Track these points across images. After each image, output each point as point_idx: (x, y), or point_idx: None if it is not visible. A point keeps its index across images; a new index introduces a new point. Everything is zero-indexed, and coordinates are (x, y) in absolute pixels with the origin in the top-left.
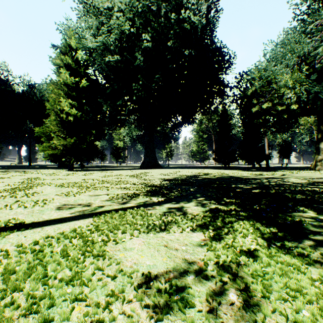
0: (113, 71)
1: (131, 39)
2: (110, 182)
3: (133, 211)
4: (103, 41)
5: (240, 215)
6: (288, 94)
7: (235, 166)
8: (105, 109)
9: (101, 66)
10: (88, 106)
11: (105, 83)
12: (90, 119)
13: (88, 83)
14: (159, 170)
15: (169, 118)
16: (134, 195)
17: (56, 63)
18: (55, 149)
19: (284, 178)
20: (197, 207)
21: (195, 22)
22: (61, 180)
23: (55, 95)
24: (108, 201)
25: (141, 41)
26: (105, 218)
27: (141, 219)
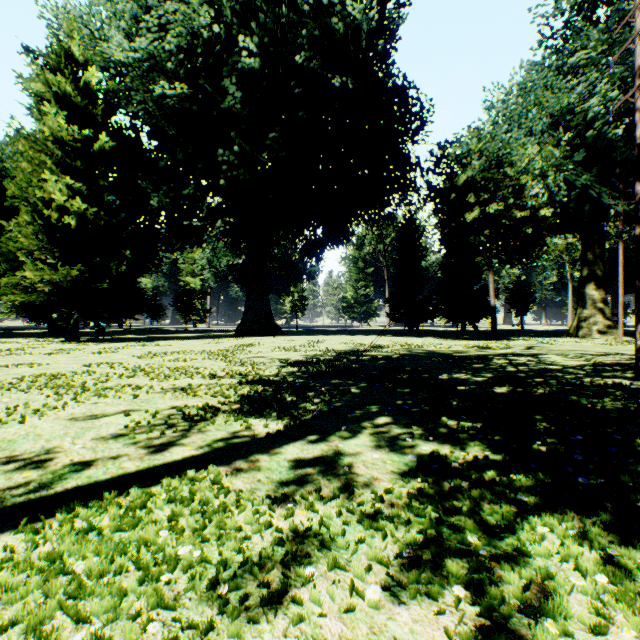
0: (174, 122)
1: (215, 48)
2: (154, 372)
3: (180, 486)
4: (150, 49)
5: (519, 487)
6: (532, 187)
7: (428, 330)
8: (156, 204)
9: (145, 106)
10: (115, 195)
11: (157, 147)
12: (119, 225)
13: (114, 142)
14: (276, 340)
15: (299, 231)
16: (204, 411)
17: (34, 90)
18: (34, 291)
19: (538, 356)
20: (379, 452)
21: (354, 18)
22: (25, 369)
23: (30, 164)
24: (116, 440)
25: (235, 53)
26: (62, 534)
27: (198, 531)
